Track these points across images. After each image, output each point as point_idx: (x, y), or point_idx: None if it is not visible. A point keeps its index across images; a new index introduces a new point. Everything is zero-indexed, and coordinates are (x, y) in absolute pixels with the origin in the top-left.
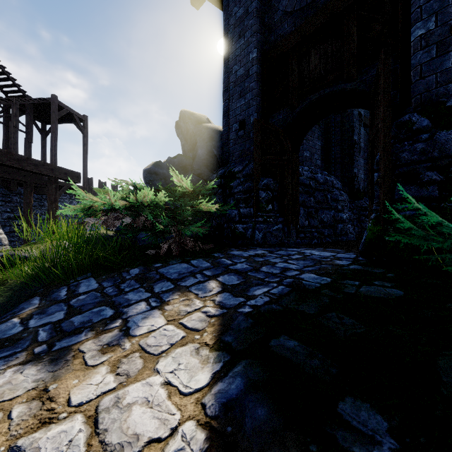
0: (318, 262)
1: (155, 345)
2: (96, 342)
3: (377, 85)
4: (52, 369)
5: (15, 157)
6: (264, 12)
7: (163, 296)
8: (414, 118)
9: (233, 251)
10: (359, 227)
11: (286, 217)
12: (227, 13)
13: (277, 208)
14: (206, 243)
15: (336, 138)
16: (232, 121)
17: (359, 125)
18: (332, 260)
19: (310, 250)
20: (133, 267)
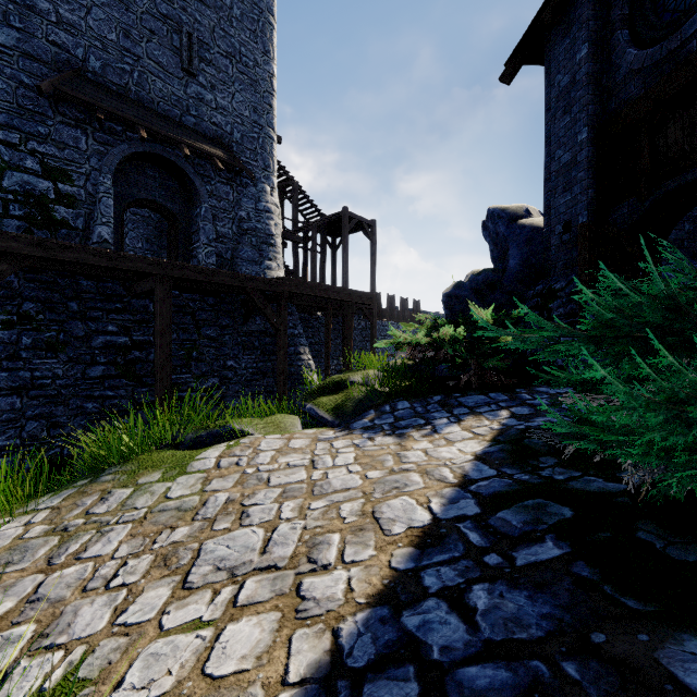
0: None
1: (453, 438)
2: (418, 433)
3: None
4: (399, 439)
5: (324, 287)
6: (601, 71)
7: (460, 417)
8: None
9: (540, 388)
10: None
11: None
12: (549, 78)
13: None
14: (513, 377)
15: None
16: (553, 222)
17: None
18: None
19: None
20: (435, 395)
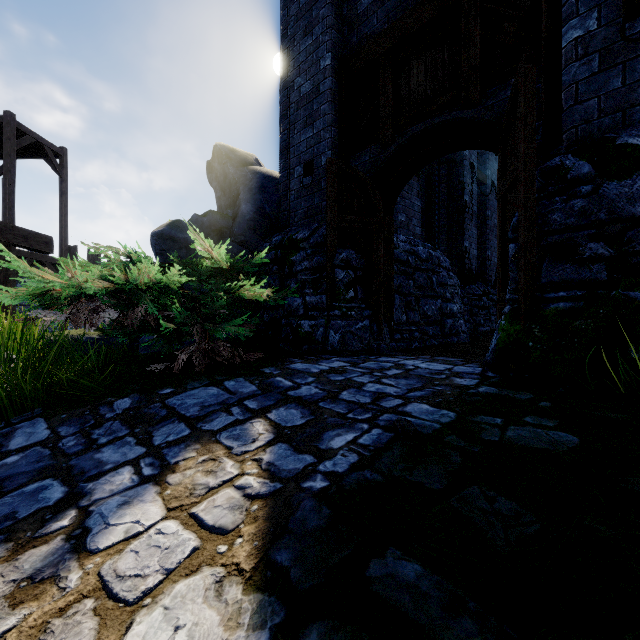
0: (428, 381)
1: (134, 573)
2: (6, 574)
3: (512, 111)
4: None
5: None
6: None
7: (167, 454)
8: (568, 161)
9: (295, 364)
10: (472, 323)
11: (375, 309)
12: None
13: (363, 296)
14: (253, 349)
15: (441, 198)
16: (293, 163)
17: (471, 181)
18: (449, 378)
19: (412, 360)
20: (121, 395)
